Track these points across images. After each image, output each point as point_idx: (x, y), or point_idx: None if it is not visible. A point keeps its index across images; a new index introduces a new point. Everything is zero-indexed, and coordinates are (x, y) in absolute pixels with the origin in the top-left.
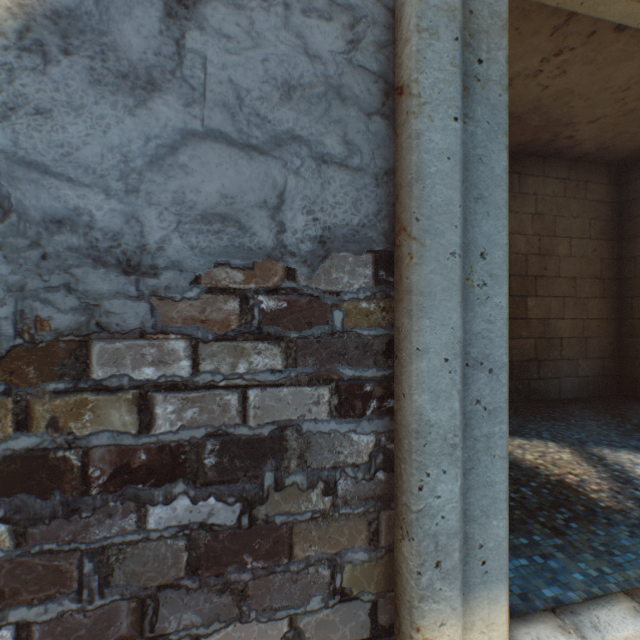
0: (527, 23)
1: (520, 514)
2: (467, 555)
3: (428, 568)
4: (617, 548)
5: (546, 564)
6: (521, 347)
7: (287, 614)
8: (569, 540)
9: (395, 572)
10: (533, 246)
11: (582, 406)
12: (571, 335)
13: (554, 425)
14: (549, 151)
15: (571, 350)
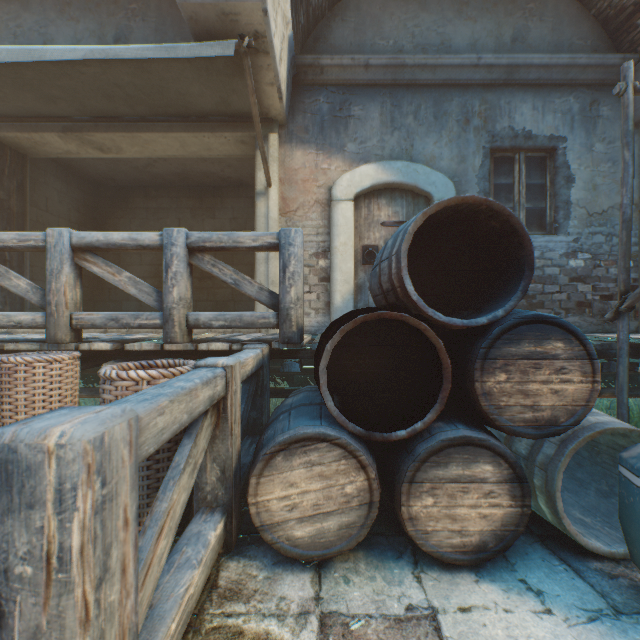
0: None
1: None
2: None
3: None
4: None
5: None
6: (224, 293)
7: None
8: None
9: None
10: None
11: None
12: None
13: None
14: (235, 183)
15: None
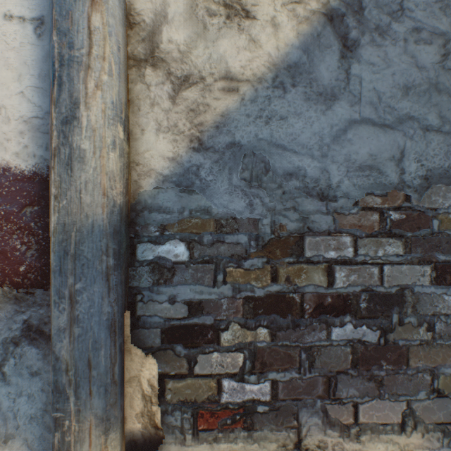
0: None
1: None
2: None
3: None
4: None
5: None
6: None
7: (405, 399)
8: None
9: None
10: None
11: None
12: None
13: None
14: None
15: None
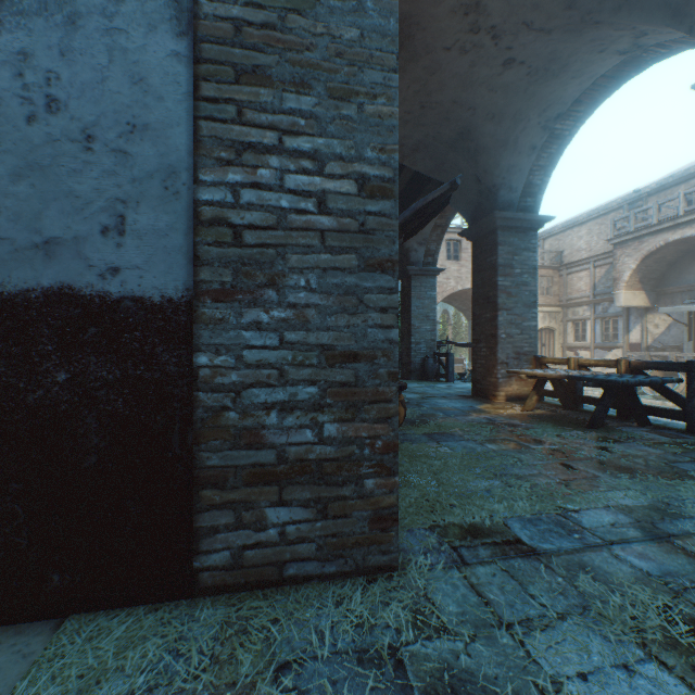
0: None
1: None
2: None
3: None
4: None
5: None
6: None
7: None
8: None
9: None
10: None
11: None
12: None
13: None
14: None
15: None
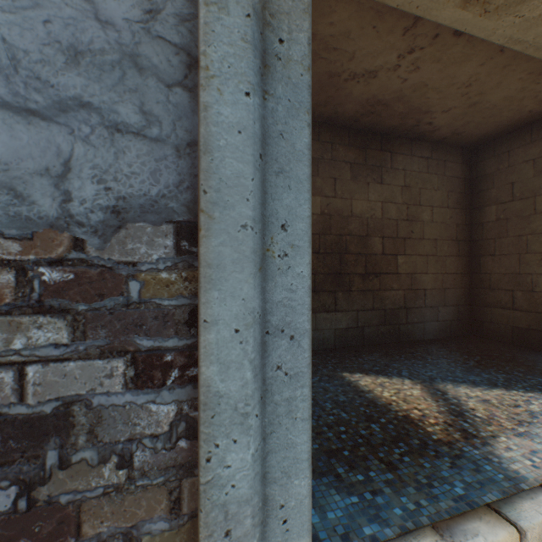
0: (382, 23)
1: (364, 451)
2: (268, 516)
3: (217, 538)
4: (437, 480)
5: (374, 500)
6: (393, 297)
7: None
8: (399, 474)
9: (198, 538)
10: (402, 213)
11: (440, 346)
12: (433, 287)
13: (414, 364)
14: (415, 134)
15: (433, 299)
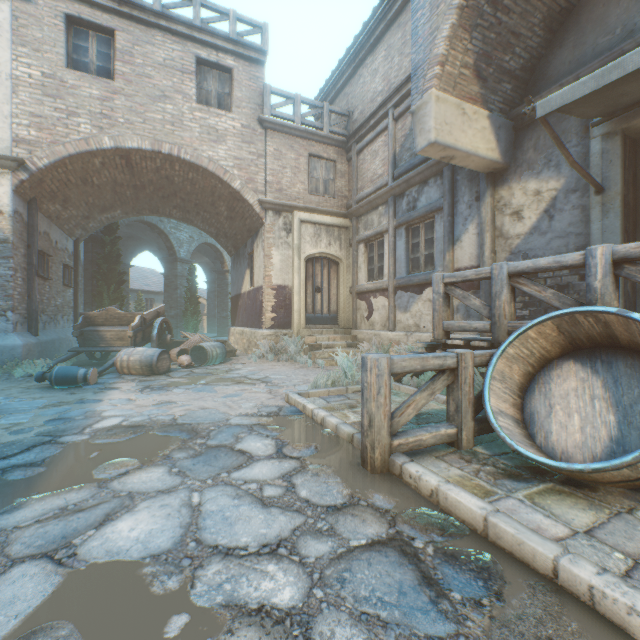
0: None
1: None
2: None
3: None
4: None
5: None
6: None
7: None
8: None
9: None
10: None
11: None
12: None
13: None
14: None
15: None
